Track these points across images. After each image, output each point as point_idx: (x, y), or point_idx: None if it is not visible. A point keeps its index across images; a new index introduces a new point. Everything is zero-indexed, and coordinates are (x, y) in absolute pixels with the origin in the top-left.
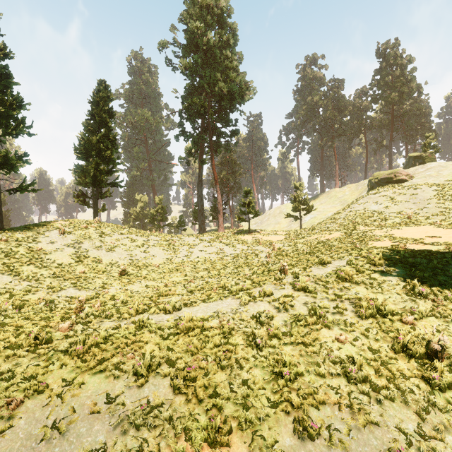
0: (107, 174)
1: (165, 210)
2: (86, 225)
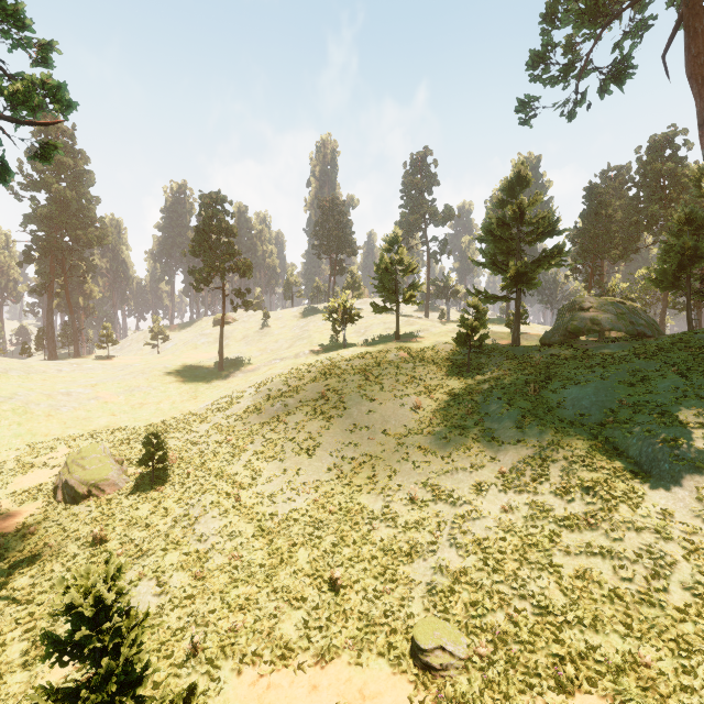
0: None
1: None
2: None
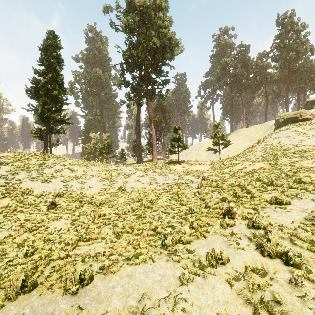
0: (56, 112)
1: (111, 145)
2: (29, 156)
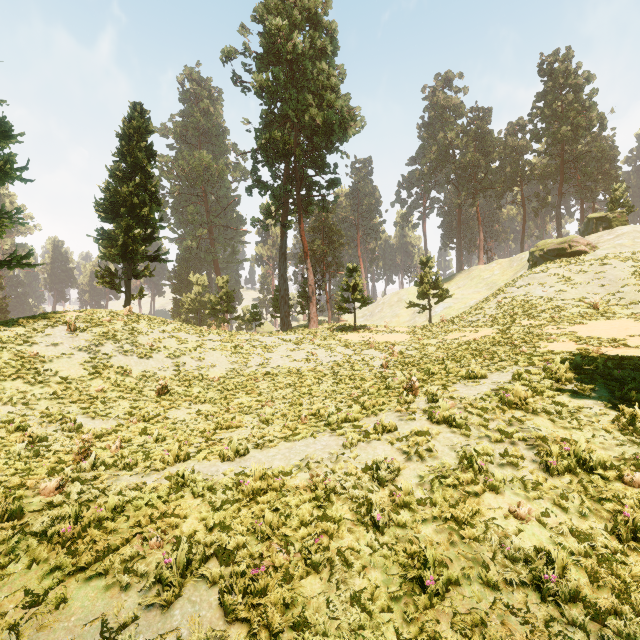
0: (145, 243)
1: (232, 297)
2: (110, 318)
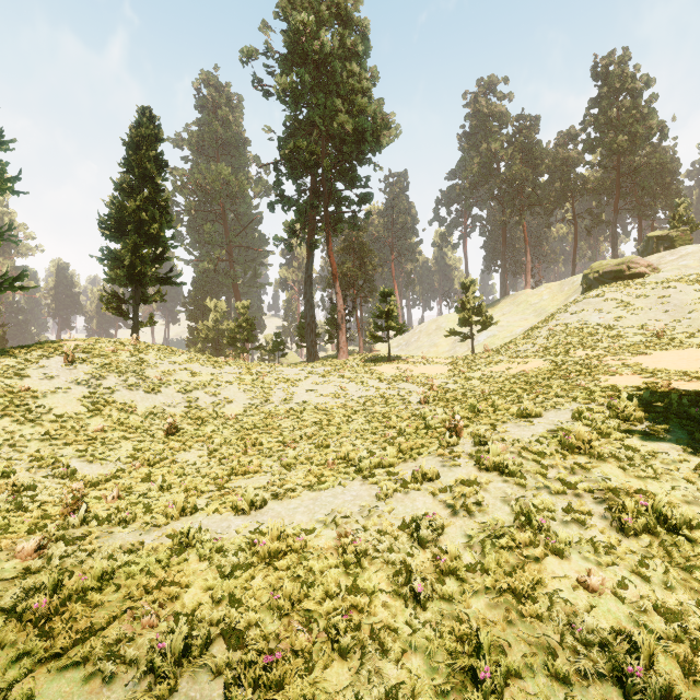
0: (154, 264)
1: (253, 325)
2: (114, 348)
